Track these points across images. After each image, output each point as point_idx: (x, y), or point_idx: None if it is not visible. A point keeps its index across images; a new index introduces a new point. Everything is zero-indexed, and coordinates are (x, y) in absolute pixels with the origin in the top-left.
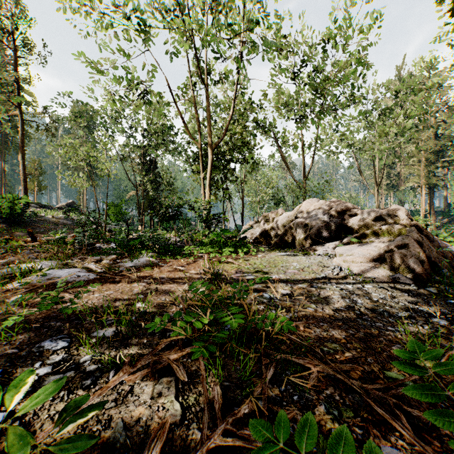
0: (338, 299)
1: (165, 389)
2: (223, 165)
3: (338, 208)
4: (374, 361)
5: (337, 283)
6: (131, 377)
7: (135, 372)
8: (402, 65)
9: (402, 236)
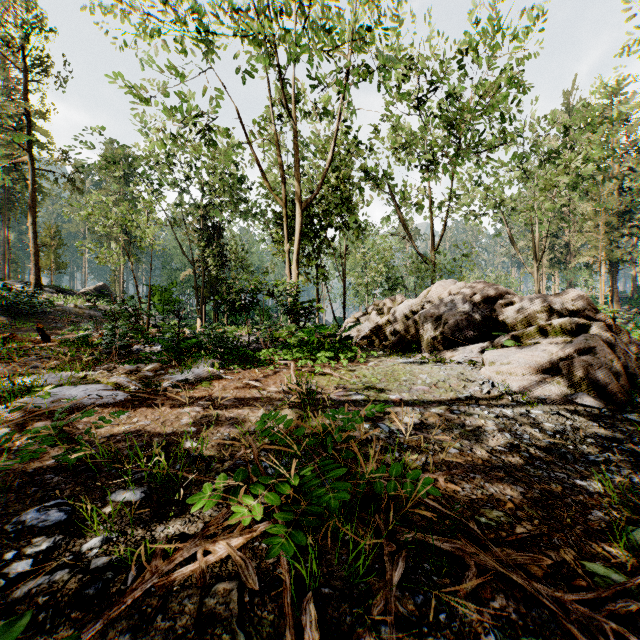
0: (492, 432)
1: (221, 605)
2: (317, 232)
3: (485, 294)
4: (564, 542)
5: (489, 406)
6: (165, 581)
7: (173, 568)
8: (572, 90)
9: (585, 336)
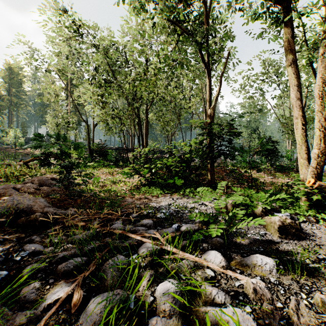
0: None
1: None
2: None
3: None
4: None
5: None
6: None
7: None
8: None
9: None
